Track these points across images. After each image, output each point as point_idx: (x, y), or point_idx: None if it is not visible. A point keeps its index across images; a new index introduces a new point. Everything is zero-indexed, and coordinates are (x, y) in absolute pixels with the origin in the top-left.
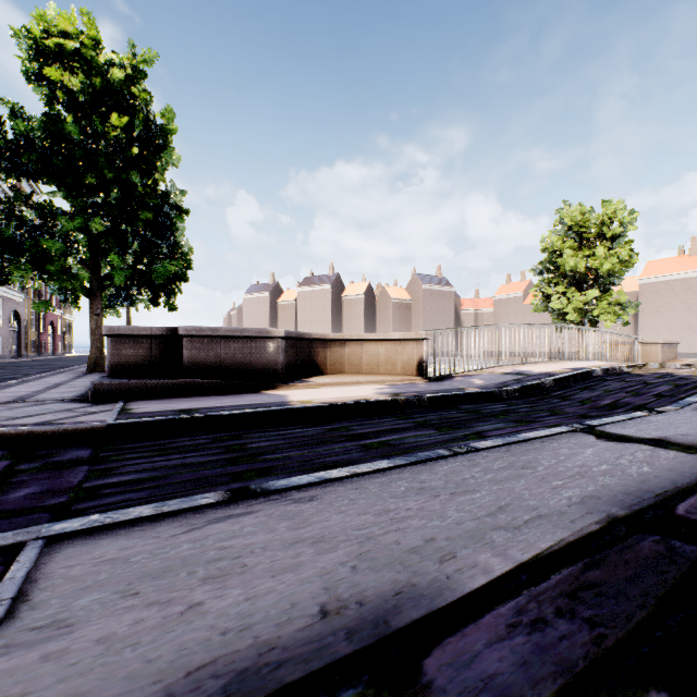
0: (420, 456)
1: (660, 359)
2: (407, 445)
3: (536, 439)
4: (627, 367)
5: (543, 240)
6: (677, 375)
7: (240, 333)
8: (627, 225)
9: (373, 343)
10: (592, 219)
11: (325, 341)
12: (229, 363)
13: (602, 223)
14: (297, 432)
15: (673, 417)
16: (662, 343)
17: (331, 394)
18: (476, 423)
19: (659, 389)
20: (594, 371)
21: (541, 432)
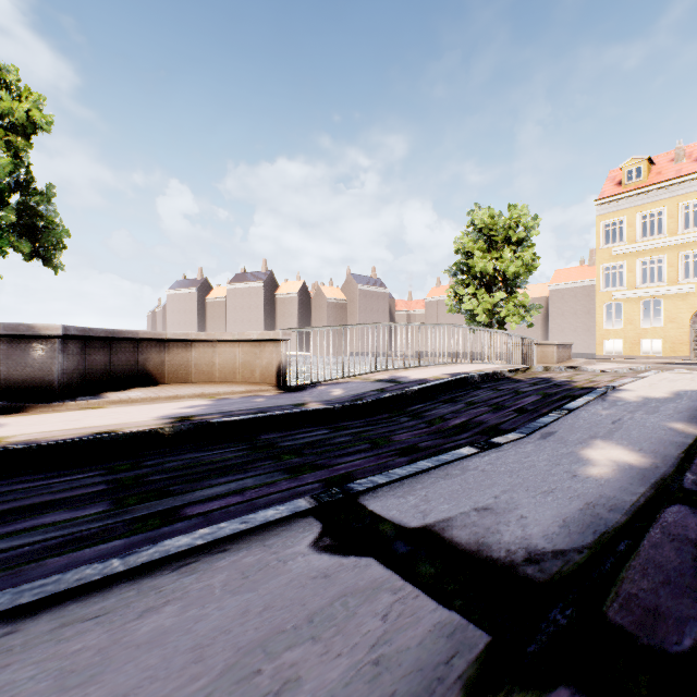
0: None
1: (556, 360)
2: None
3: (182, 555)
4: (510, 371)
5: (457, 241)
6: (554, 380)
7: None
8: (531, 230)
9: (227, 344)
10: (501, 223)
11: (161, 341)
12: None
13: (509, 227)
14: None
15: (505, 457)
16: (558, 344)
17: (81, 422)
18: (223, 476)
19: (526, 400)
20: (471, 377)
21: (220, 529)
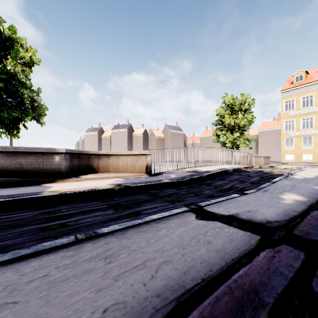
0: (35, 248)
1: (263, 164)
2: (76, 226)
3: (156, 220)
4: (244, 168)
5: (217, 110)
6: (264, 171)
7: (34, 150)
8: (251, 105)
9: (124, 156)
10: (237, 102)
11: (98, 155)
12: (27, 167)
13: (241, 104)
14: (15, 216)
15: (251, 197)
16: (264, 156)
17: (81, 185)
18: (146, 203)
19: (253, 179)
20: (228, 170)
21: (164, 214)
